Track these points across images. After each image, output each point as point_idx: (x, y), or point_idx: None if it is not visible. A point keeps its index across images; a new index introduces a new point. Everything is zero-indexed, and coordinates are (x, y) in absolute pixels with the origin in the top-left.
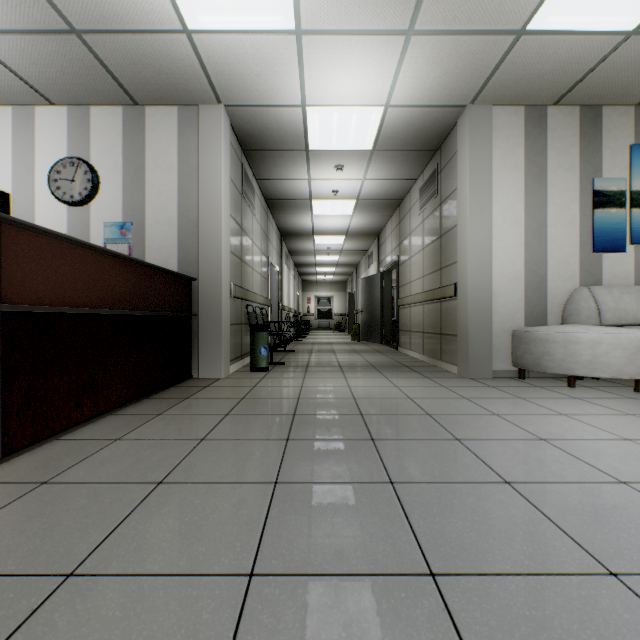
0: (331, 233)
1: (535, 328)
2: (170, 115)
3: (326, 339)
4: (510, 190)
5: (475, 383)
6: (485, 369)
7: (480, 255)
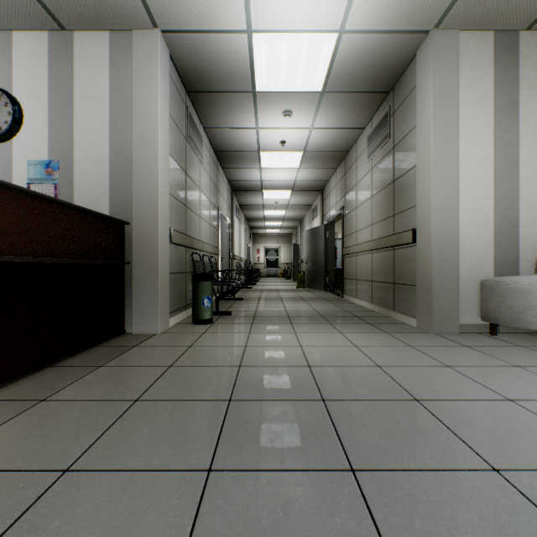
0: (278, 187)
1: (512, 278)
2: (101, 41)
3: (274, 286)
4: (478, 124)
5: (444, 341)
6: (451, 323)
7: (445, 196)
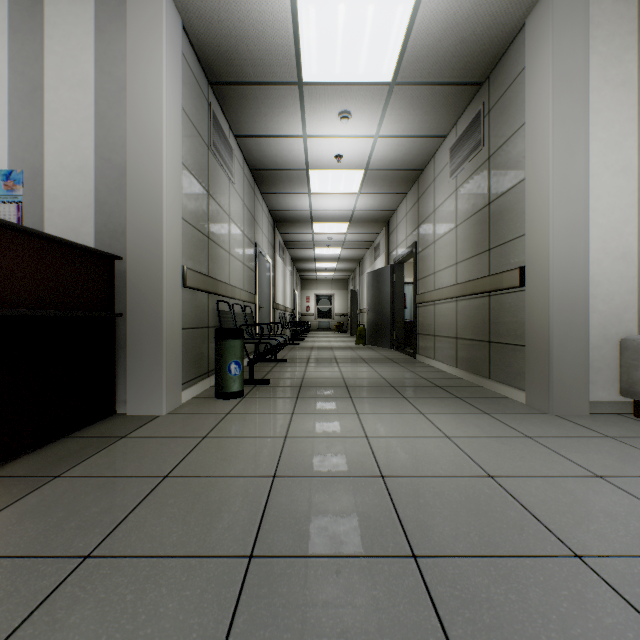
0: (332, 219)
1: None
2: (83, 1)
3: (326, 342)
4: (615, 119)
5: (574, 427)
6: (577, 400)
7: (569, 220)
